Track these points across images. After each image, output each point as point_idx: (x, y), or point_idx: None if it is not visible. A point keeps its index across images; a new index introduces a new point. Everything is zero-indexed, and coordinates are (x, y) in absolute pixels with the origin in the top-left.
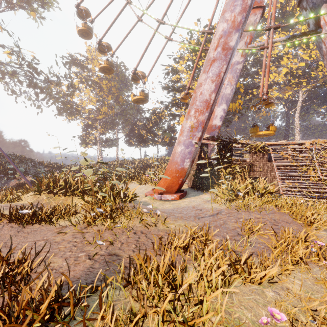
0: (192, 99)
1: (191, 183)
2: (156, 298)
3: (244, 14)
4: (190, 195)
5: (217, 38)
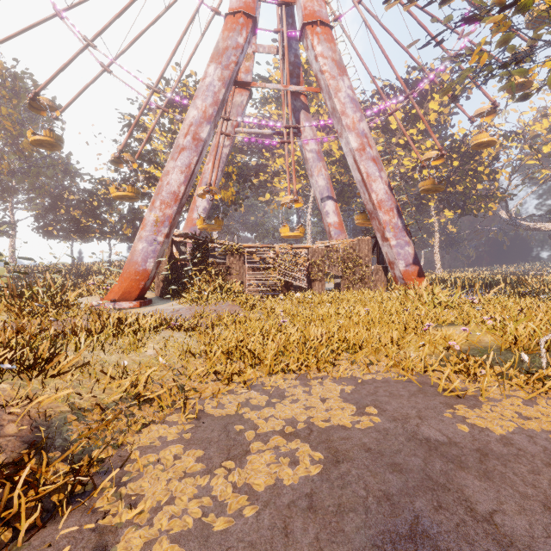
0: (158, 188)
1: (159, 291)
2: (108, 325)
3: (216, 108)
4: (157, 304)
5: (187, 124)
